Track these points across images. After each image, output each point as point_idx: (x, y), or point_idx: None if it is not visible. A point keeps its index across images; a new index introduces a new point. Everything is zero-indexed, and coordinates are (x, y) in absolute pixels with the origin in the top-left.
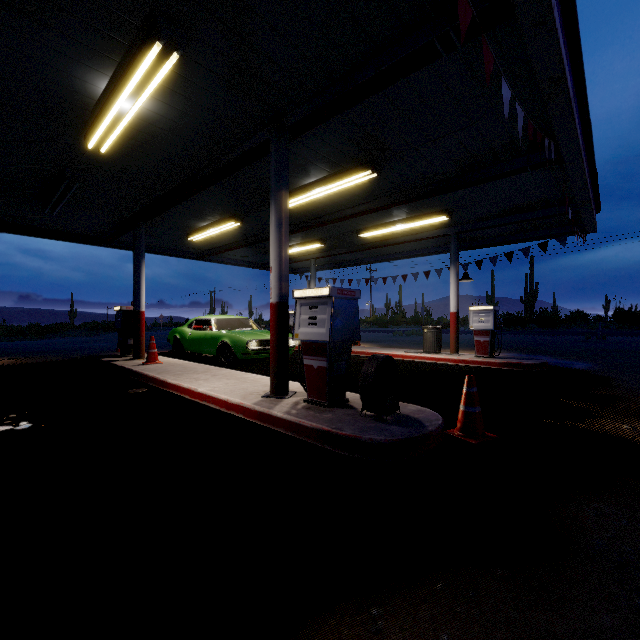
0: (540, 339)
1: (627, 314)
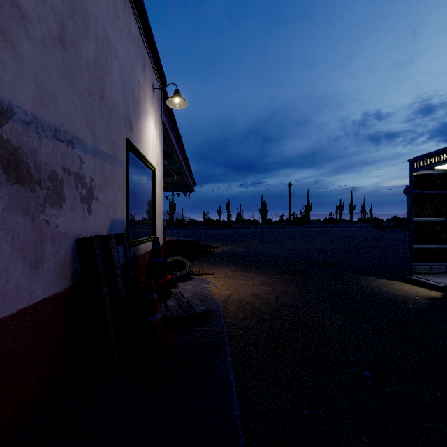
0: (177, 232)
1: (208, 221)
